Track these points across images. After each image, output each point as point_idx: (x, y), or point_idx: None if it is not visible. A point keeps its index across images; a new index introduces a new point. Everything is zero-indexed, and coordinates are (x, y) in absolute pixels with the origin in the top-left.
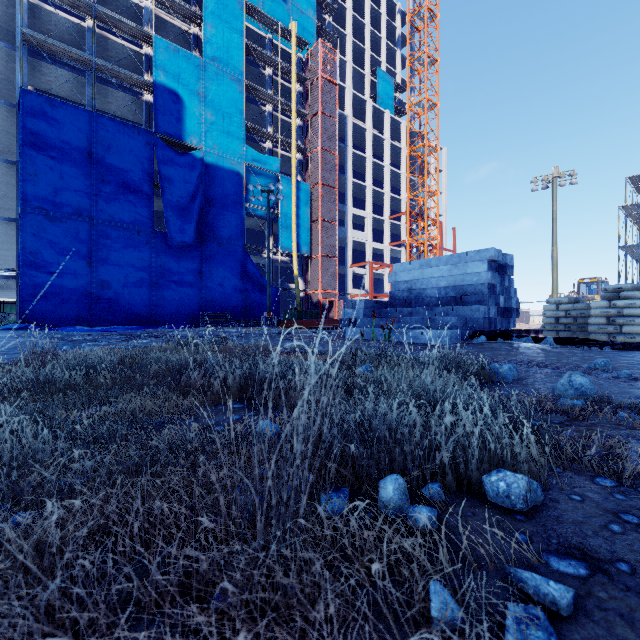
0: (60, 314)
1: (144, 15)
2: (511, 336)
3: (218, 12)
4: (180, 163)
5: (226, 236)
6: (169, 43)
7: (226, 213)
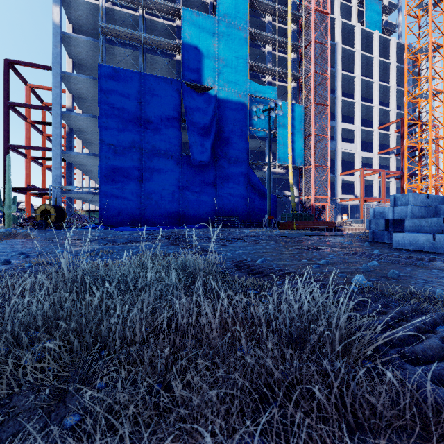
0: (122, 218)
1: None
2: None
3: None
4: (200, 101)
5: (234, 155)
6: (192, 11)
7: (234, 136)
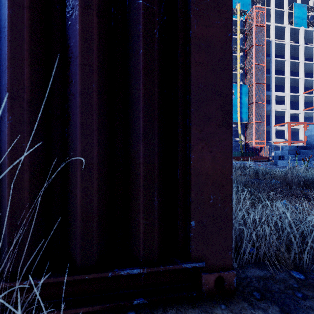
0: None
1: None
2: None
3: None
4: None
5: None
6: None
7: None
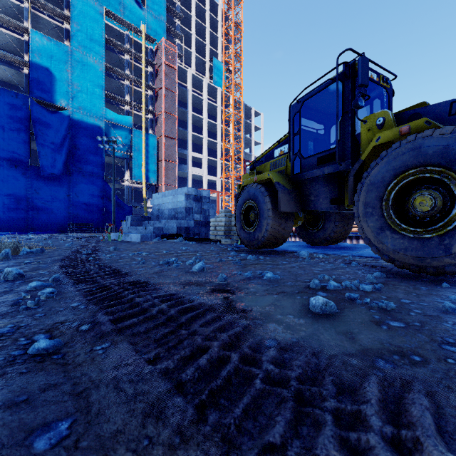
0: None
1: (24, 13)
2: (175, 237)
3: (83, 15)
4: (51, 119)
5: (89, 170)
6: (42, 35)
7: (89, 154)
